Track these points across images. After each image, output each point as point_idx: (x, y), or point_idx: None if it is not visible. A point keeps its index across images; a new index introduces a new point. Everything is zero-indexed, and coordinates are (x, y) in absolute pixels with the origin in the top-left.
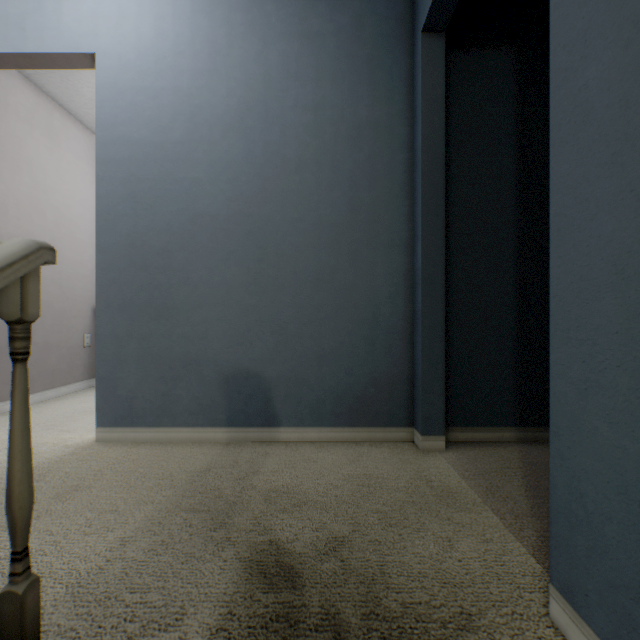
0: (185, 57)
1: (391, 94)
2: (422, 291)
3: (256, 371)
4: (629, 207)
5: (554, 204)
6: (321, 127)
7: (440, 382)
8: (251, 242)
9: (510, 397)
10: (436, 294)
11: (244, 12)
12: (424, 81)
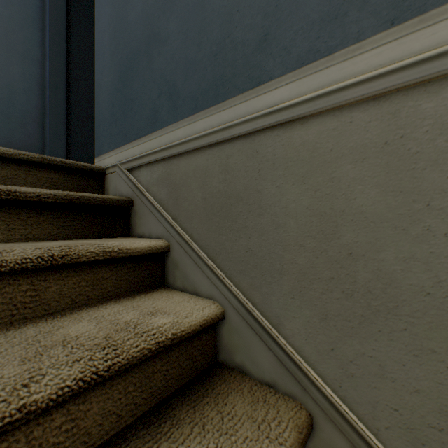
0: None
1: None
2: (50, 90)
3: None
4: (111, 2)
5: (97, 9)
6: None
7: (63, 149)
8: None
9: None
10: (61, 96)
11: None
12: None
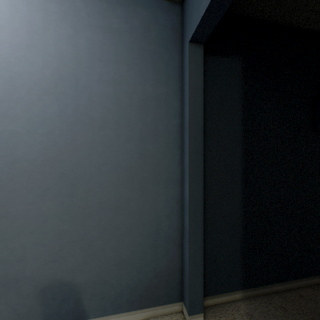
0: (4, 30)
1: (168, 78)
2: (189, 217)
3: (68, 280)
4: None
5: None
6: (119, 97)
7: (200, 277)
8: (64, 181)
9: (239, 272)
10: (198, 219)
11: (58, 3)
12: (190, 75)
